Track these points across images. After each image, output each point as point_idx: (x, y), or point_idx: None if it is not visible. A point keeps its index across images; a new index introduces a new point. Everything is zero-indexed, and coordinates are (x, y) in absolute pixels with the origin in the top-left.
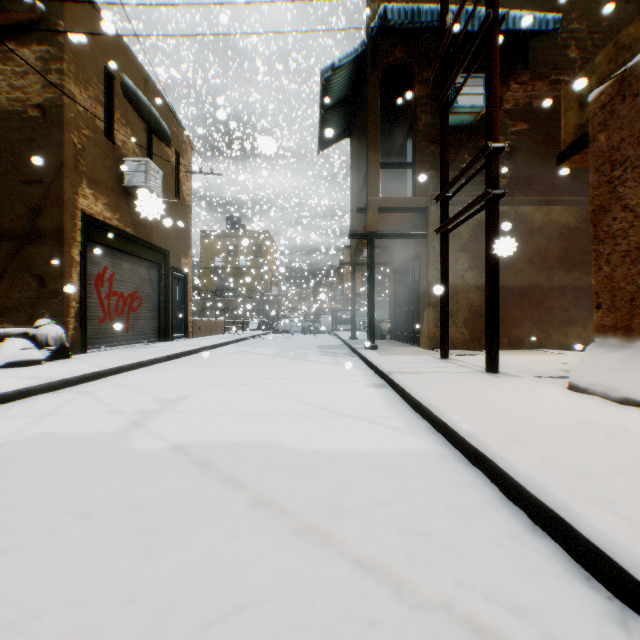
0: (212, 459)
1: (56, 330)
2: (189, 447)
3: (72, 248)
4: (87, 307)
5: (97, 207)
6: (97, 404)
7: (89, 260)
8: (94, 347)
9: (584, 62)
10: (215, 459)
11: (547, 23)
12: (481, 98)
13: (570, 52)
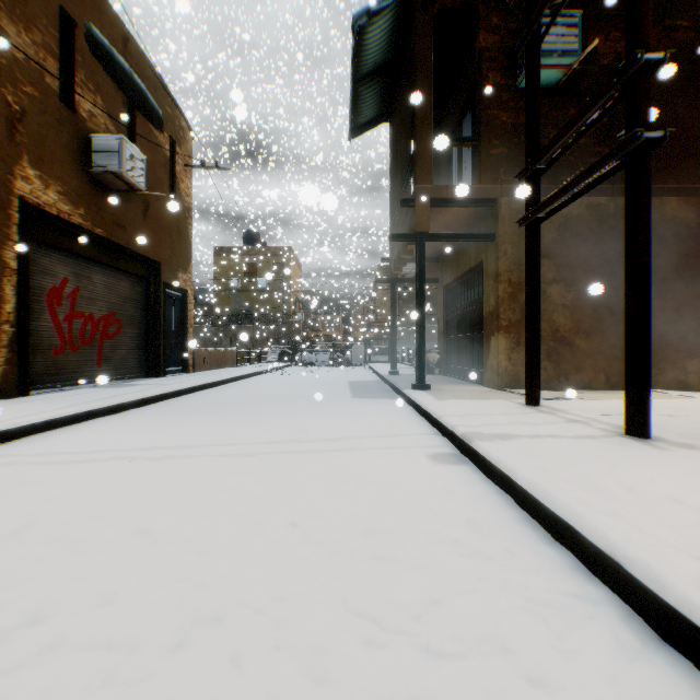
0: None
1: None
2: None
3: (3, 249)
4: (30, 332)
5: (47, 196)
6: None
7: (38, 268)
8: (46, 387)
9: None
10: None
11: None
12: (574, 44)
13: None
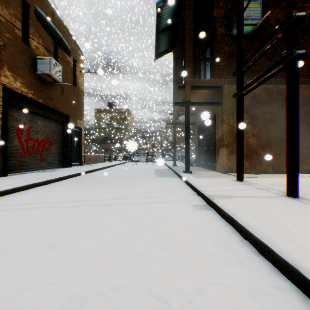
0: None
1: None
2: None
3: None
4: (7, 147)
5: (16, 84)
6: None
7: (12, 118)
8: (16, 172)
9: None
10: None
11: None
12: (258, 14)
13: None
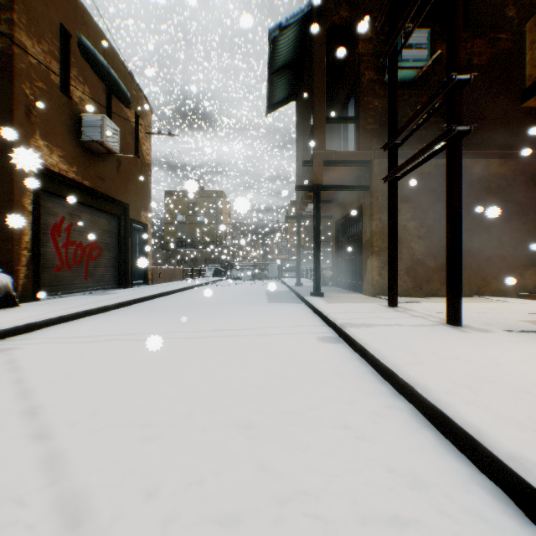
0: (93, 495)
1: (0, 278)
2: (74, 458)
3: (23, 197)
4: (40, 256)
5: (52, 159)
6: (5, 368)
7: (45, 210)
8: (50, 294)
9: (521, 21)
10: (98, 495)
11: None
12: (424, 52)
13: (508, 11)
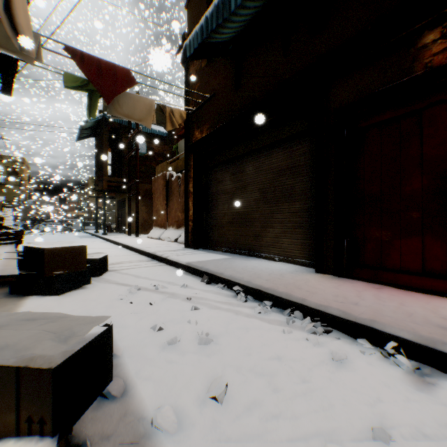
0: None
1: None
2: None
3: None
4: None
5: None
6: None
7: None
8: None
9: None
10: None
11: (164, 133)
12: (145, 150)
13: None
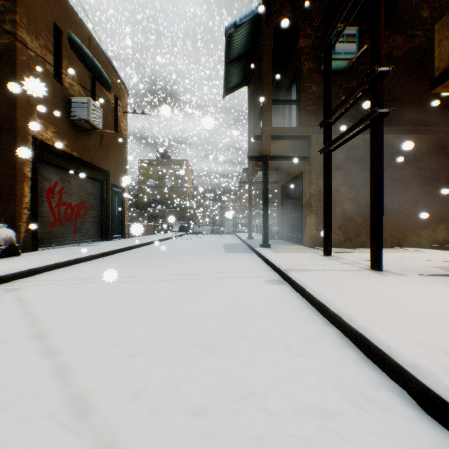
0: (95, 395)
1: (6, 232)
2: (77, 369)
3: (24, 166)
4: (38, 214)
5: (47, 134)
6: (15, 303)
7: (41, 176)
8: (45, 246)
9: (433, 20)
10: (99, 394)
11: None
12: (354, 47)
13: (422, 12)
